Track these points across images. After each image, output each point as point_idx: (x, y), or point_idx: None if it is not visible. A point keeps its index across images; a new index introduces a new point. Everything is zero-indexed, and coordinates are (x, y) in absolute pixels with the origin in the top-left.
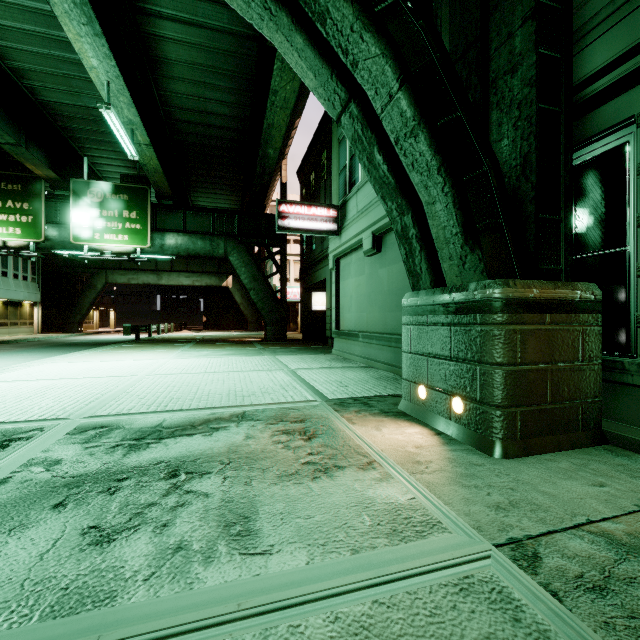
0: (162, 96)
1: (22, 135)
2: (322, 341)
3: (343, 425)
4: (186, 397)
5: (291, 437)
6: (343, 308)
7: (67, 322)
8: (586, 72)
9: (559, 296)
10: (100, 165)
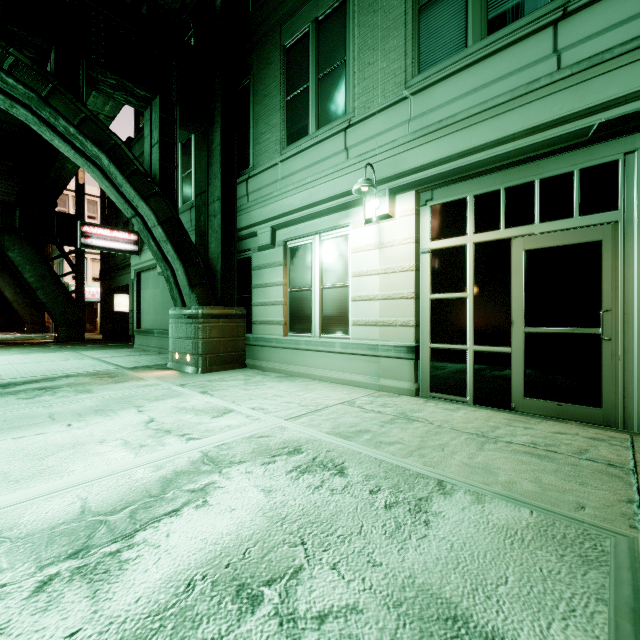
0: None
1: None
2: (125, 340)
3: (133, 373)
4: (13, 374)
5: (103, 378)
6: (143, 311)
7: None
8: (241, 225)
9: (226, 312)
10: None
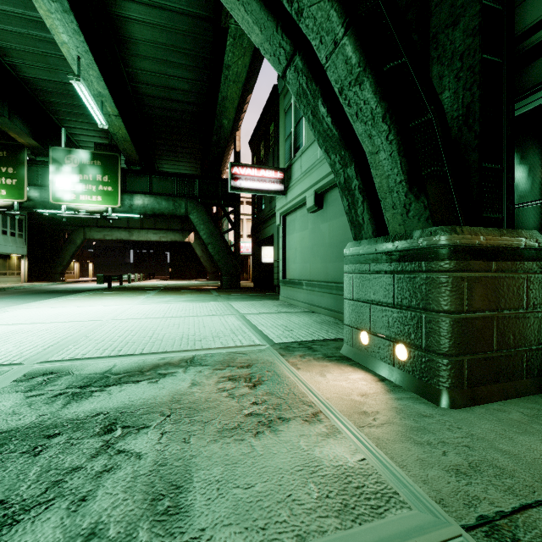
0: (129, 73)
1: (5, 107)
2: (270, 289)
3: (288, 370)
4: (141, 341)
5: (236, 384)
6: (289, 259)
7: (50, 272)
8: (528, 22)
9: (505, 243)
10: (77, 135)
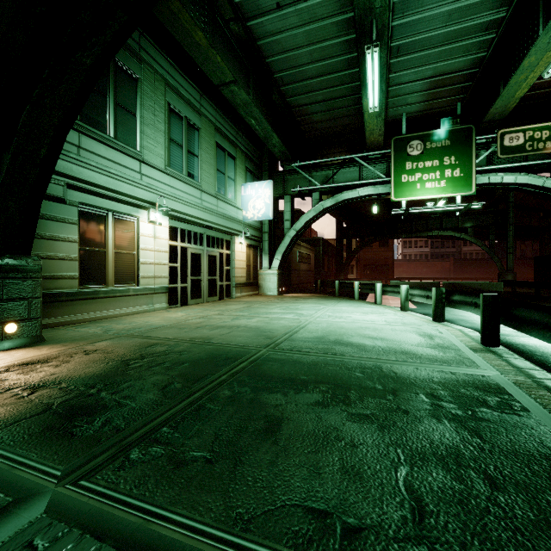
0: None
1: None
2: None
3: None
4: None
5: (43, 367)
6: None
7: None
8: None
9: None
10: None
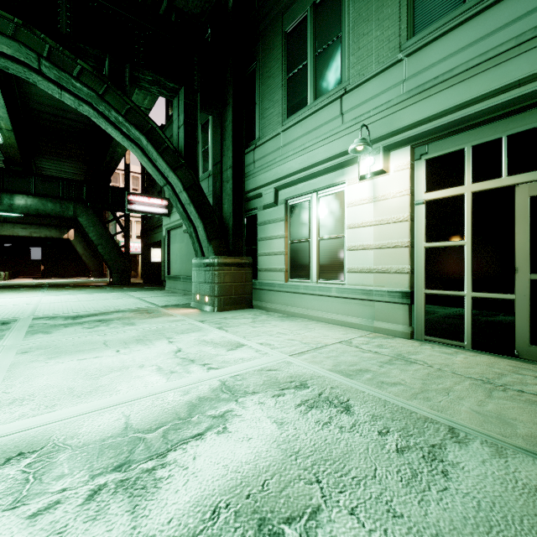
0: (22, 92)
1: None
2: (159, 284)
3: (164, 310)
4: (80, 309)
5: (142, 314)
6: (172, 261)
7: None
8: (249, 188)
9: (237, 261)
10: None
